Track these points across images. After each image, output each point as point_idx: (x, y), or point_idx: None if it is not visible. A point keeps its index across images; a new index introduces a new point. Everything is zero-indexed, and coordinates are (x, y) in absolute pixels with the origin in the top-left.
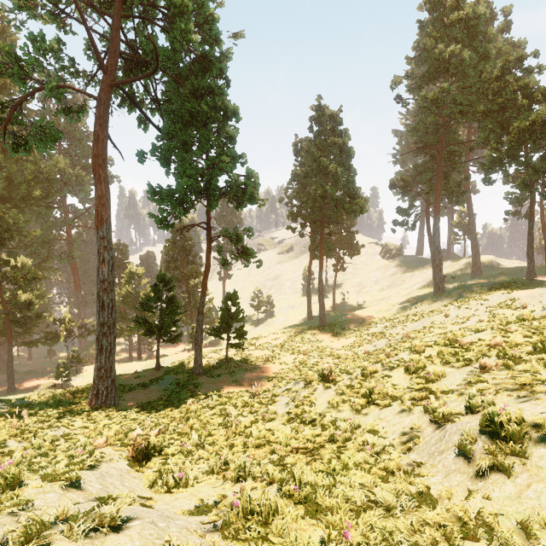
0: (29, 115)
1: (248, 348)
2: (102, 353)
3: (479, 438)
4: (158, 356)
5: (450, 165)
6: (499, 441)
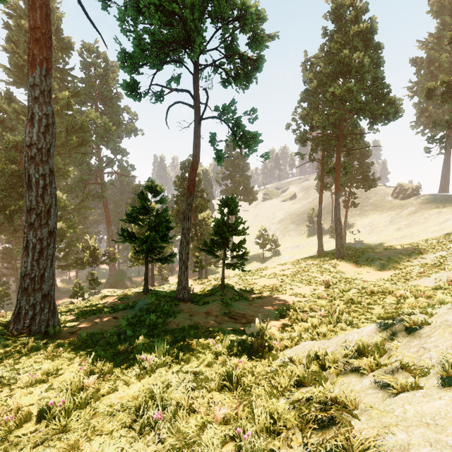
0: (72, 80)
1: (252, 277)
2: (28, 253)
3: None
4: (146, 276)
5: None
6: None
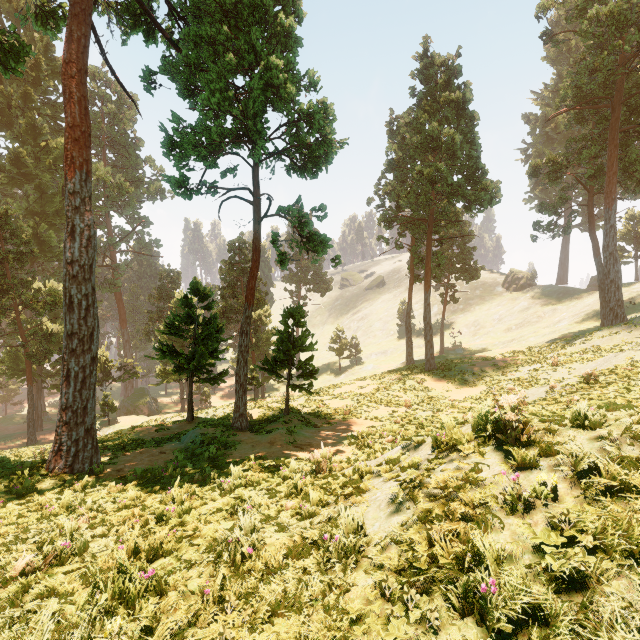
0: None
1: (323, 397)
2: (69, 383)
3: None
4: (190, 401)
5: (634, 126)
6: None
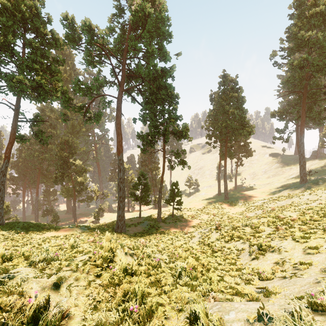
0: None
1: (184, 210)
2: (120, 209)
3: (256, 250)
4: (140, 211)
5: (312, 102)
6: (259, 251)
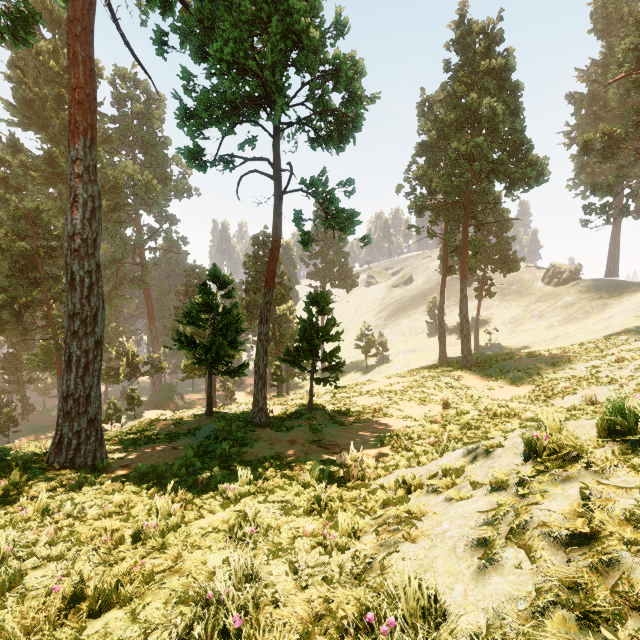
0: (100, 120)
1: (349, 394)
2: (71, 369)
3: None
4: (209, 394)
5: None
6: None
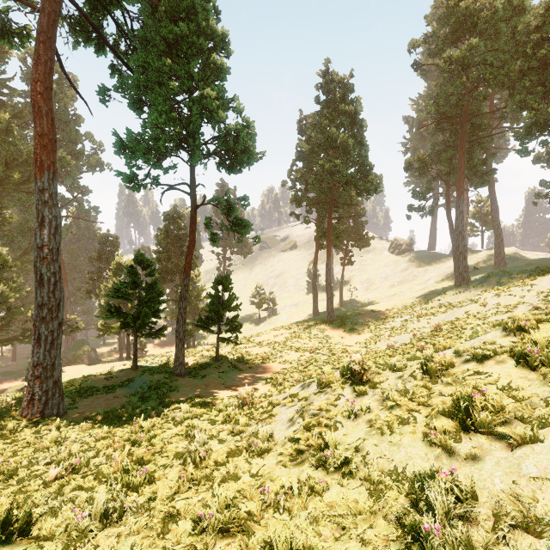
0: (10, 94)
1: (246, 345)
2: (40, 345)
3: None
4: (135, 353)
5: (476, 139)
6: None
